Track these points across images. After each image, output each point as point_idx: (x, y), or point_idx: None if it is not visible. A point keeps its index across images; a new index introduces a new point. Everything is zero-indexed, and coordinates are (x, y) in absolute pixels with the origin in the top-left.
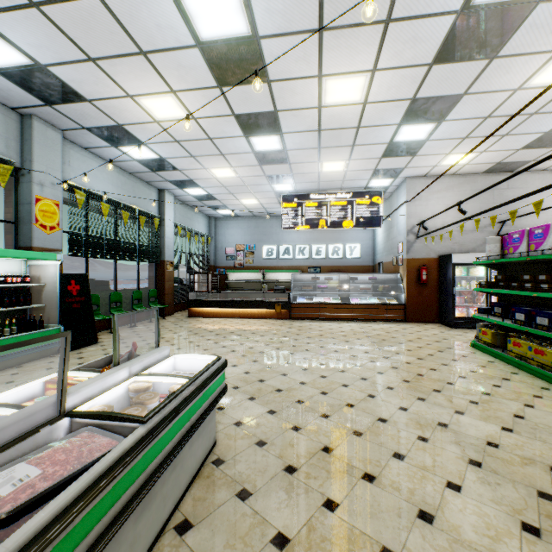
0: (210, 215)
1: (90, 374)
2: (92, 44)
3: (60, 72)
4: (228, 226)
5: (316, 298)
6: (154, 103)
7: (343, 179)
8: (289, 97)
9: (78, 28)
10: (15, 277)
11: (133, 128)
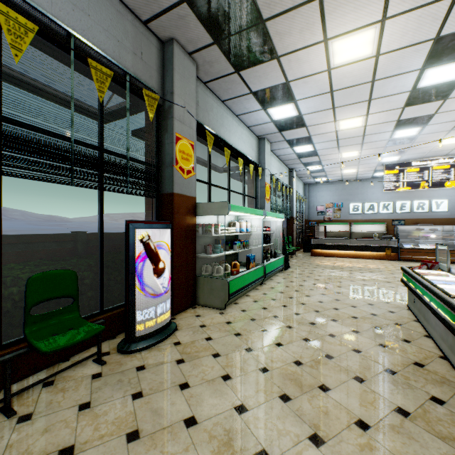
0: (305, 182)
1: (434, 271)
2: (342, 101)
3: (307, 116)
4: (318, 189)
5: (421, 245)
6: (346, 122)
7: (453, 148)
8: (454, 104)
9: (343, 96)
10: (267, 228)
11: (315, 137)
